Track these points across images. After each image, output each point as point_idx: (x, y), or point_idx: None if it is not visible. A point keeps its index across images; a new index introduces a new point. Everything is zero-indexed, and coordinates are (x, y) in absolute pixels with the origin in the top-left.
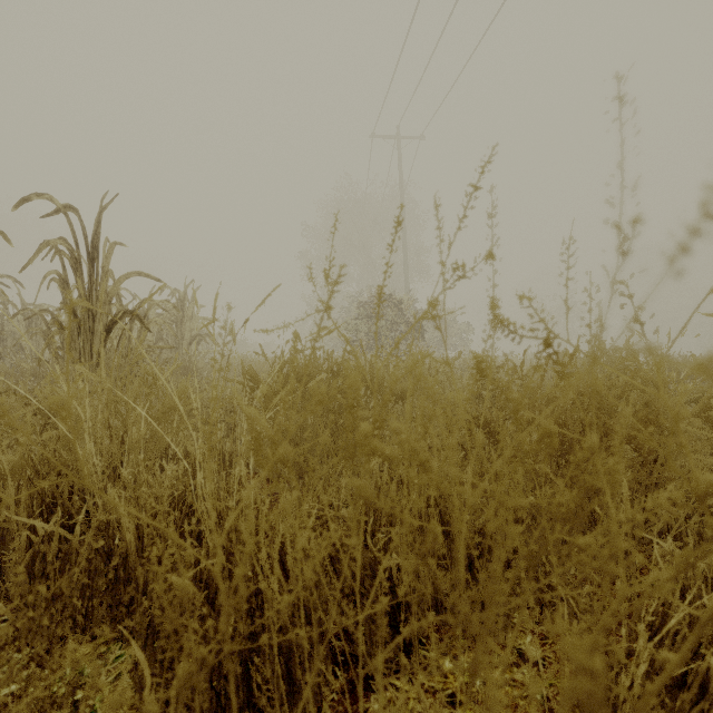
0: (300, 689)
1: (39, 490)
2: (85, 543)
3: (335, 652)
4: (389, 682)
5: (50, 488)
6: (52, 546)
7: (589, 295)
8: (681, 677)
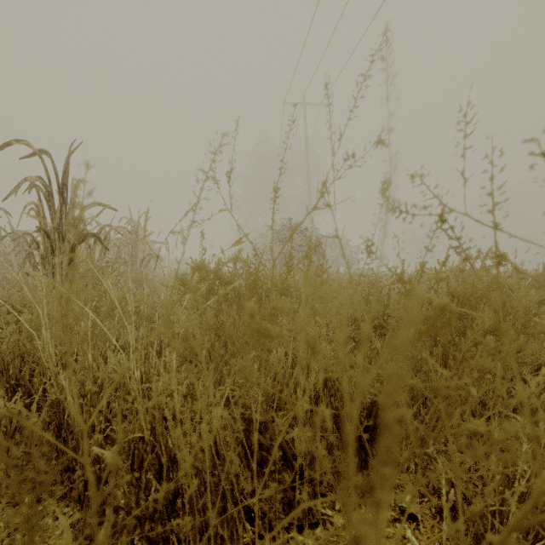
0: (214, 543)
1: (4, 374)
2: (40, 417)
3: (247, 509)
4: (291, 535)
5: (14, 372)
6: (13, 420)
7: (490, 160)
8: (542, 536)
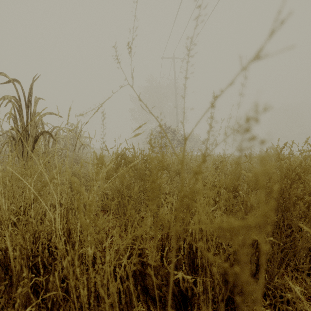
0: None
1: None
2: None
3: None
4: None
5: None
6: None
7: None
8: None
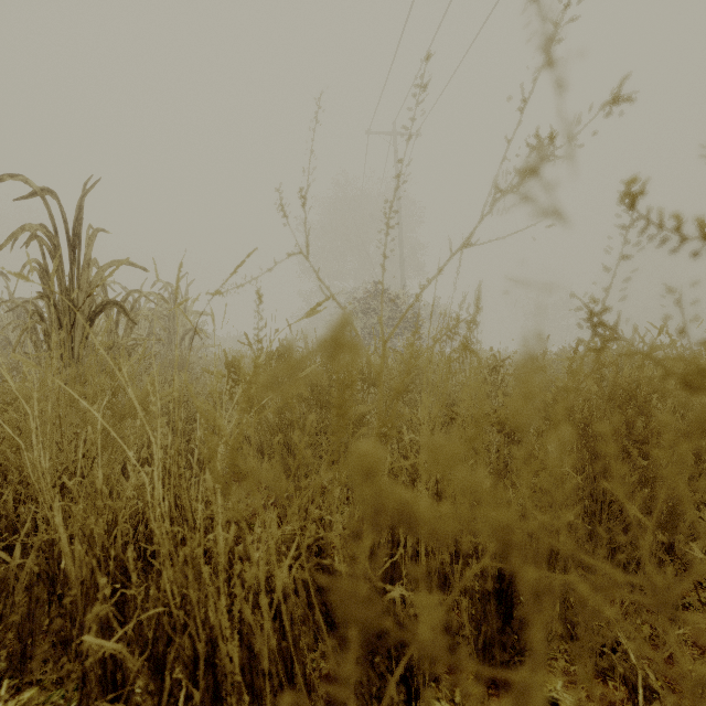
0: None
1: None
2: (26, 565)
3: (326, 702)
4: None
5: None
6: None
7: None
8: None
